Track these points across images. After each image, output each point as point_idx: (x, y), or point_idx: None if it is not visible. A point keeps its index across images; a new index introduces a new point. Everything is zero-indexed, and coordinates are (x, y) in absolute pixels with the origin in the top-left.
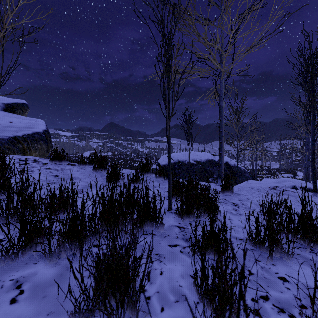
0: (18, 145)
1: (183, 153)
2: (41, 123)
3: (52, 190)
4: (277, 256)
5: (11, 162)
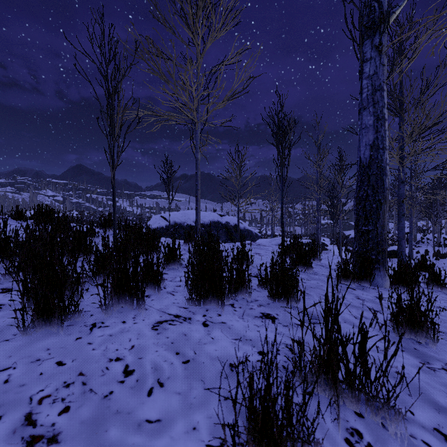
0: None
1: (182, 212)
2: None
3: None
4: (176, 267)
5: None
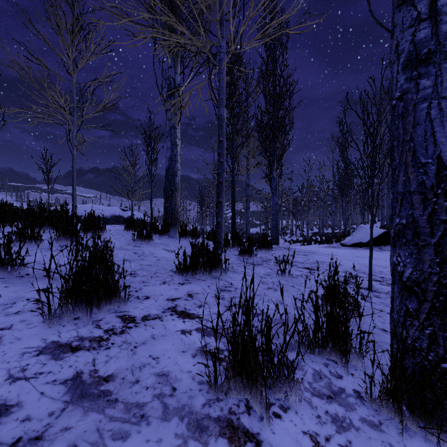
0: None
1: (80, 206)
2: None
3: None
4: None
5: None
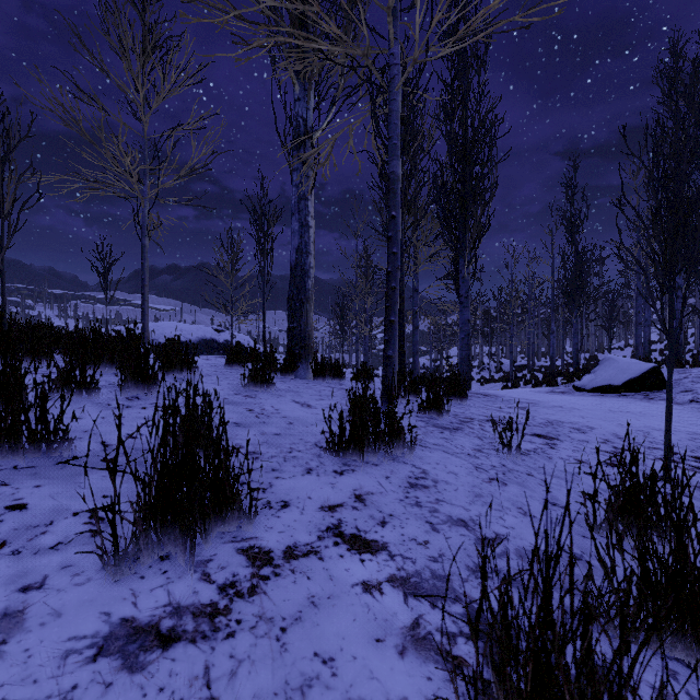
0: None
1: (152, 325)
2: None
3: None
4: None
5: None
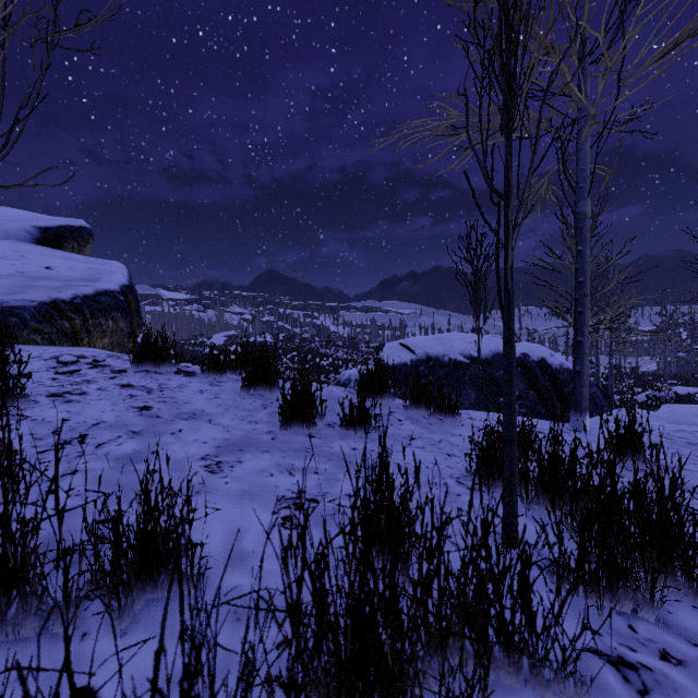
0: (61, 322)
1: (437, 337)
2: (117, 271)
3: (129, 460)
4: None
5: (36, 368)
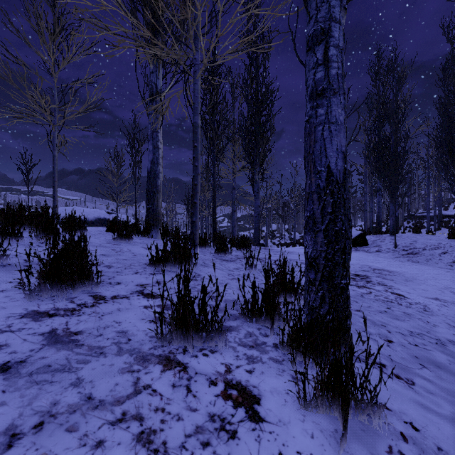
0: None
1: (62, 208)
2: None
3: None
4: None
5: None
